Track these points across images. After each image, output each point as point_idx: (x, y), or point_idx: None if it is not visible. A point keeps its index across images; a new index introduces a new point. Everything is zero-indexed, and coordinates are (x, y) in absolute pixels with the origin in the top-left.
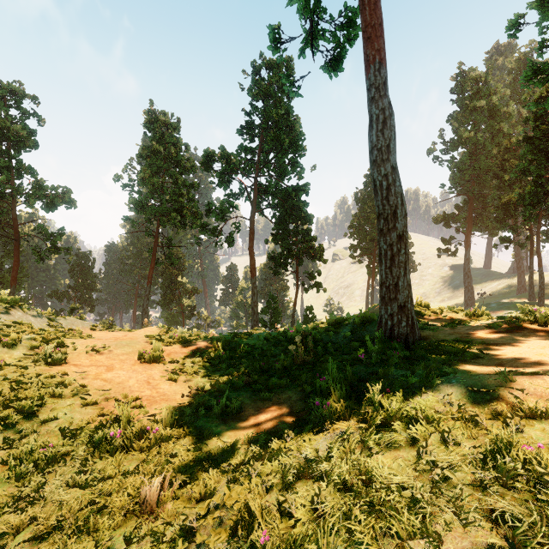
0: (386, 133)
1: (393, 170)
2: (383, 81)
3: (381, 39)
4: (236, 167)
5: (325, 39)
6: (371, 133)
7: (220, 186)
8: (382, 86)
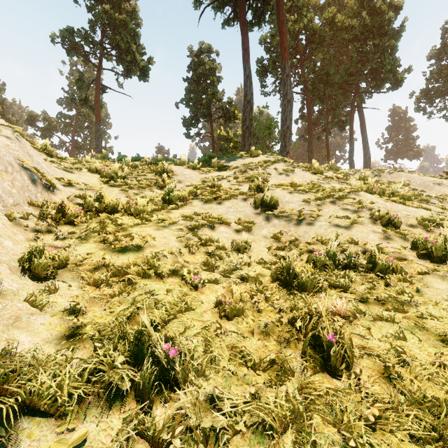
0: (99, 141)
1: (100, 150)
2: (99, 129)
3: (99, 119)
4: (56, 127)
5: (89, 107)
6: (95, 141)
7: (42, 138)
8: (98, 130)
